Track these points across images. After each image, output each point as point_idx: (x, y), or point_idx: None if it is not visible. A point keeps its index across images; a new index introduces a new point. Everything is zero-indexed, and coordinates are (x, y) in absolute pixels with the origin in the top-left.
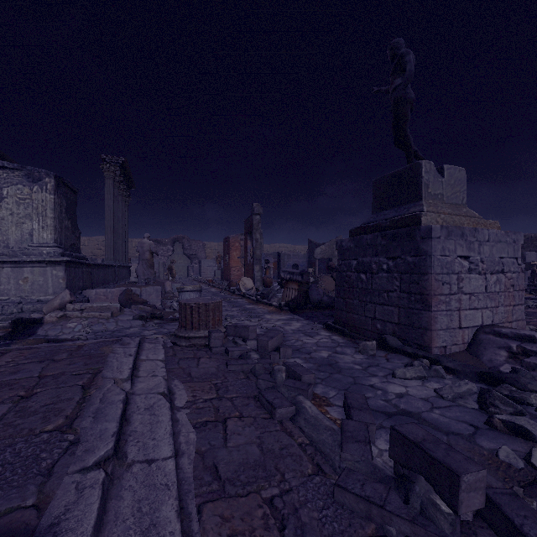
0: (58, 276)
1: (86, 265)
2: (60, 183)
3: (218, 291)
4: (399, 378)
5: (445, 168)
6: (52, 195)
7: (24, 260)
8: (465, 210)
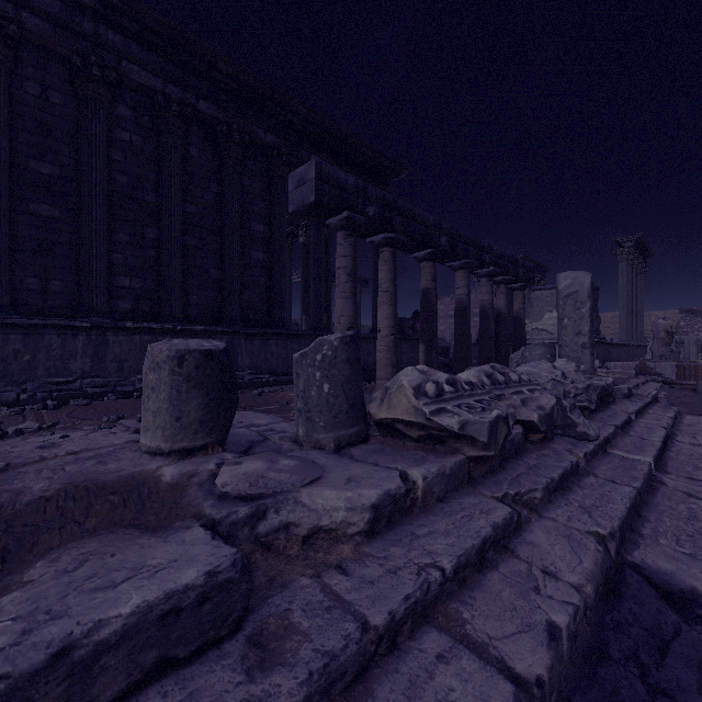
0: None
1: (605, 344)
2: None
3: None
4: None
5: None
6: None
7: None
8: None
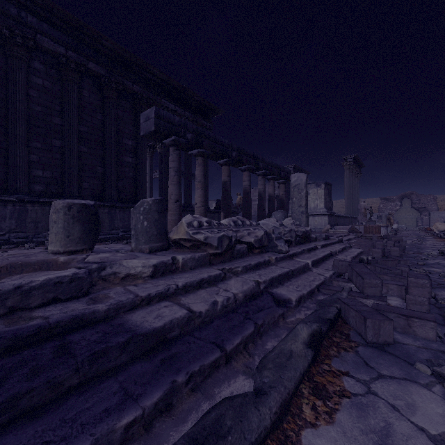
0: (325, 220)
1: (335, 216)
2: (326, 184)
3: (424, 234)
4: (439, 250)
5: None
6: (323, 190)
7: (316, 214)
8: None
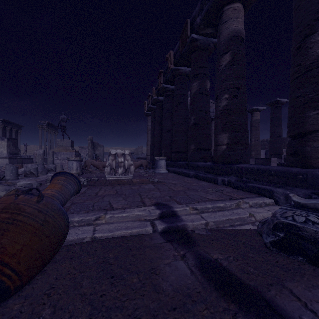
0: (7, 161)
1: (19, 158)
2: (10, 139)
3: None
4: None
5: (64, 140)
6: (6, 143)
7: None
8: (68, 148)
